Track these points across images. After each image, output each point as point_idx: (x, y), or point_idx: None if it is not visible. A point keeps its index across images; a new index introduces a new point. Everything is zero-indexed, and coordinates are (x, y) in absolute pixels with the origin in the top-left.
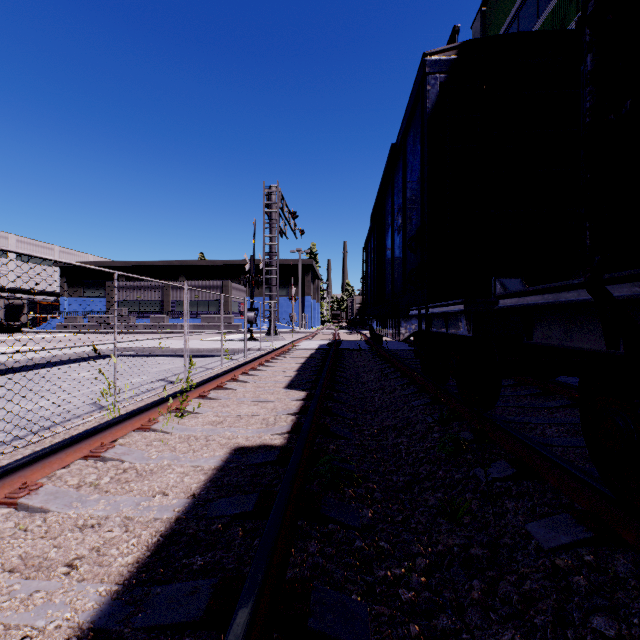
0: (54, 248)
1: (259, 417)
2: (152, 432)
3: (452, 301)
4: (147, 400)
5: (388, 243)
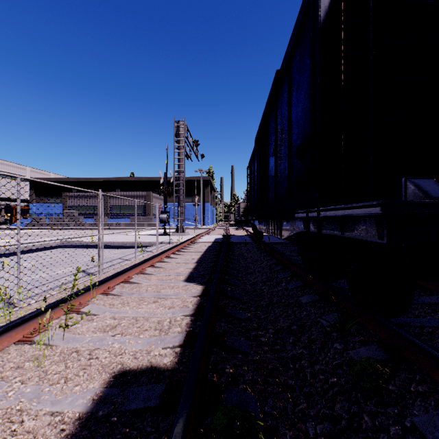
0: (26, 168)
1: (154, 319)
2: (33, 345)
3: (359, 203)
4: (55, 296)
5: (271, 158)
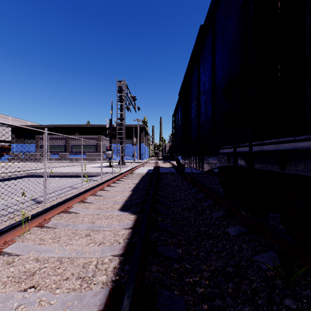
0: (8, 117)
1: (80, 262)
2: None
3: None
4: None
5: (193, 104)
